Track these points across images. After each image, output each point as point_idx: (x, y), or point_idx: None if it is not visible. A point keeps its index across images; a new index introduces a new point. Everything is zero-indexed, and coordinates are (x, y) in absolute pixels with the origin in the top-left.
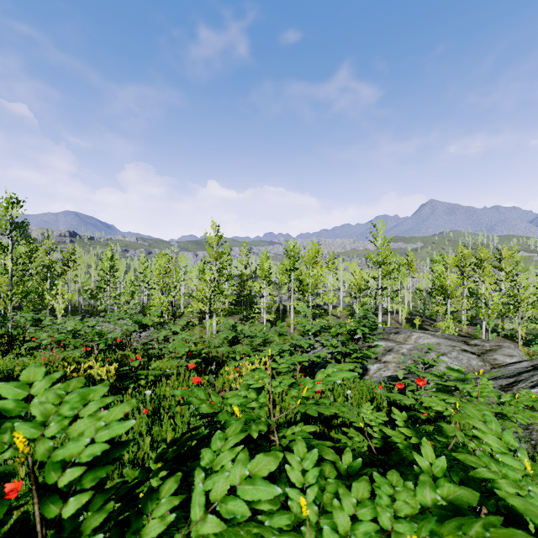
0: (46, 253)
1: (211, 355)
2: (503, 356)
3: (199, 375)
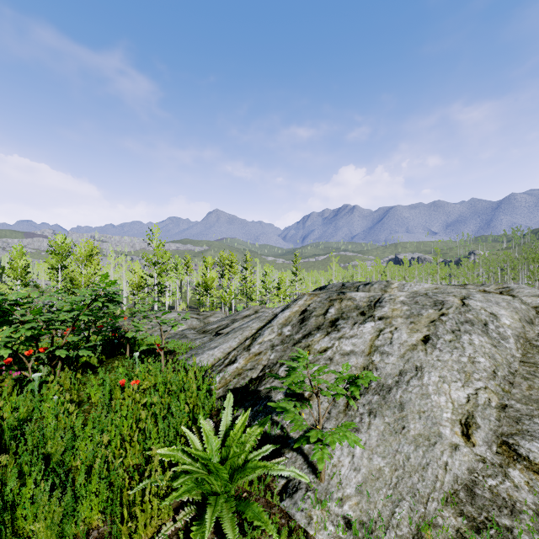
0: None
1: None
2: (214, 318)
3: None
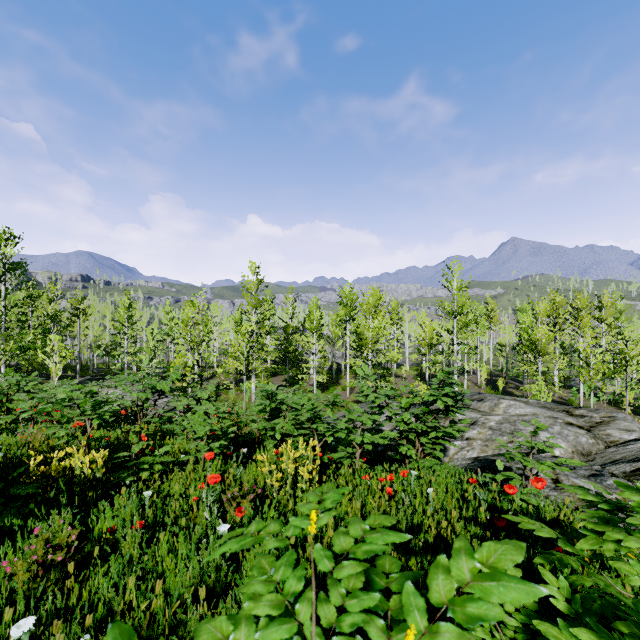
0: (49, 300)
1: (243, 432)
2: (619, 431)
3: (226, 460)
